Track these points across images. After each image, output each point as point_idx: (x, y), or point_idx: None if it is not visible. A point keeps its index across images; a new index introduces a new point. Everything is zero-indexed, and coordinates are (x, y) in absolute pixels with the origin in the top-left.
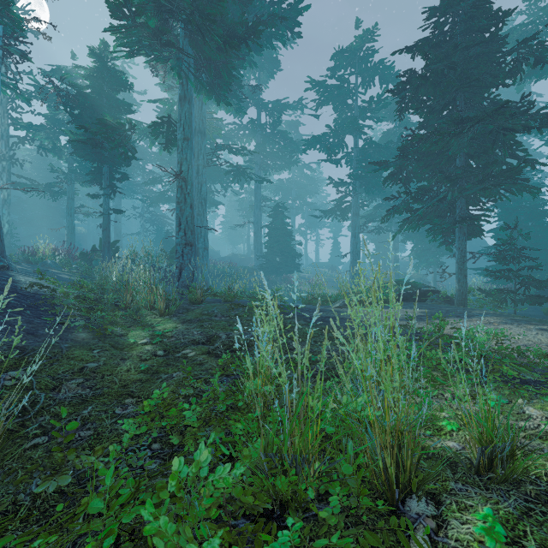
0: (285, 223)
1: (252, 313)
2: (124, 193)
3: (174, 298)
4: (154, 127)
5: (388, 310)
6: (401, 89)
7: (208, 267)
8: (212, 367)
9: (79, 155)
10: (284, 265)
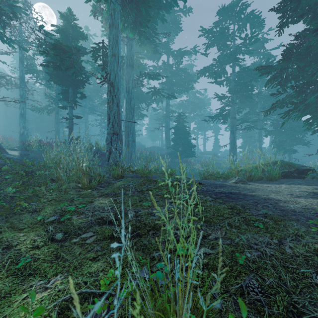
0: (185, 126)
1: (161, 189)
2: (90, 111)
3: (98, 174)
4: (93, 51)
5: (279, 186)
6: (283, 5)
7: (135, 153)
8: (106, 268)
9: (53, 81)
10: (184, 152)
